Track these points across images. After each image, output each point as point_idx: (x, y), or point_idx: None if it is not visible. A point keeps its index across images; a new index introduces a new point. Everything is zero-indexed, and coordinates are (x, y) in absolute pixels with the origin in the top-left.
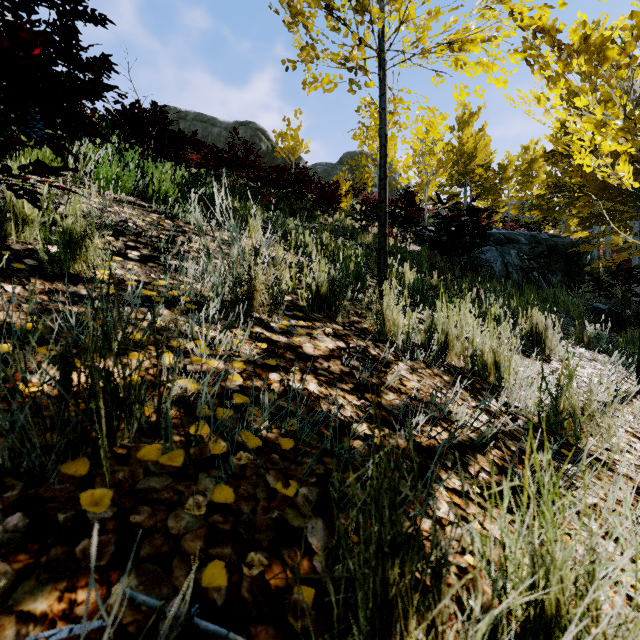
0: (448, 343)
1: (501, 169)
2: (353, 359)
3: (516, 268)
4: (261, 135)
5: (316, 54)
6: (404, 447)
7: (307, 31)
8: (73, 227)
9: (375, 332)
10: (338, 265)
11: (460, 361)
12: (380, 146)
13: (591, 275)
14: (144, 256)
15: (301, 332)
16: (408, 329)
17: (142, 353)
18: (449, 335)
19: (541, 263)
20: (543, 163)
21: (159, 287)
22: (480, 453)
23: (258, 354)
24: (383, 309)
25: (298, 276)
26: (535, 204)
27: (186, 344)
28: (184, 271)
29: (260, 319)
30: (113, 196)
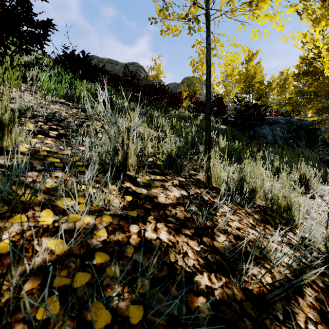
0: (254, 189)
1: (269, 84)
2: (192, 205)
3: (280, 137)
4: (141, 69)
5: (168, 13)
6: (240, 299)
7: (163, 1)
8: (2, 116)
9: (206, 182)
10: (182, 139)
11: (262, 202)
12: (206, 66)
13: (325, 141)
14: (60, 134)
15: (157, 184)
16: (227, 180)
17: (26, 214)
18: (255, 184)
19: (293, 134)
20: (291, 80)
21: (63, 155)
22: (299, 295)
23: (124, 206)
24: (211, 167)
25: (157, 145)
26: (287, 102)
27: (68, 202)
28: (80, 144)
29: (130, 176)
30: (51, 99)
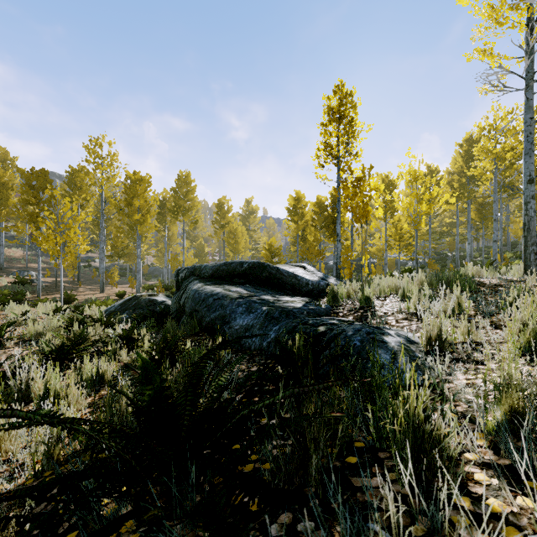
0: None
1: None
2: None
3: None
4: None
5: None
6: None
7: None
8: None
9: None
10: None
11: None
12: None
13: None
14: None
15: None
16: None
17: None
18: None
19: None
20: None
21: None
22: None
23: None
24: None
25: None
26: None
27: None
28: None
29: None
30: None
